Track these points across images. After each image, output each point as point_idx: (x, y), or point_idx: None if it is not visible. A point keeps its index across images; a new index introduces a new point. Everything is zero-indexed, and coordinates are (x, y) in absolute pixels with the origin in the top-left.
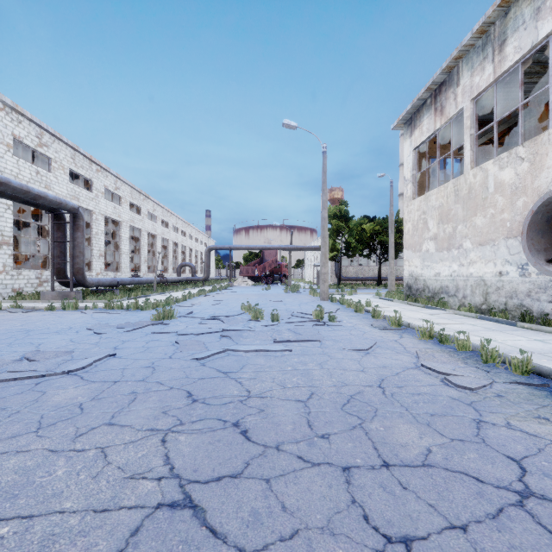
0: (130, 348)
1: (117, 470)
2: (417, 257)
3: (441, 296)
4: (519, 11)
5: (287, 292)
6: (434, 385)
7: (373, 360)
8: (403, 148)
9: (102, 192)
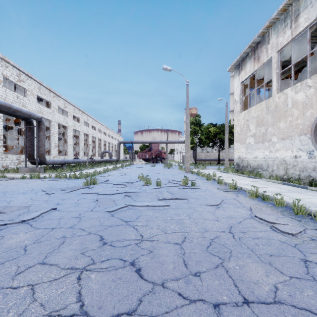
0: (67, 204)
1: (39, 307)
2: (242, 147)
3: (258, 170)
4: None
5: (165, 168)
6: (266, 231)
7: (222, 213)
8: (232, 84)
9: (56, 109)
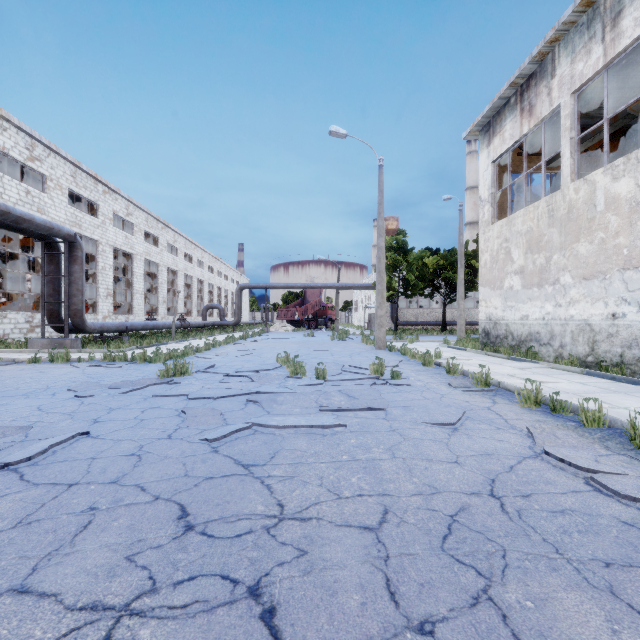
0: (116, 421)
1: None
2: (496, 296)
3: (529, 344)
4: None
5: (334, 340)
6: (579, 493)
7: (467, 443)
8: (470, 169)
9: (110, 219)
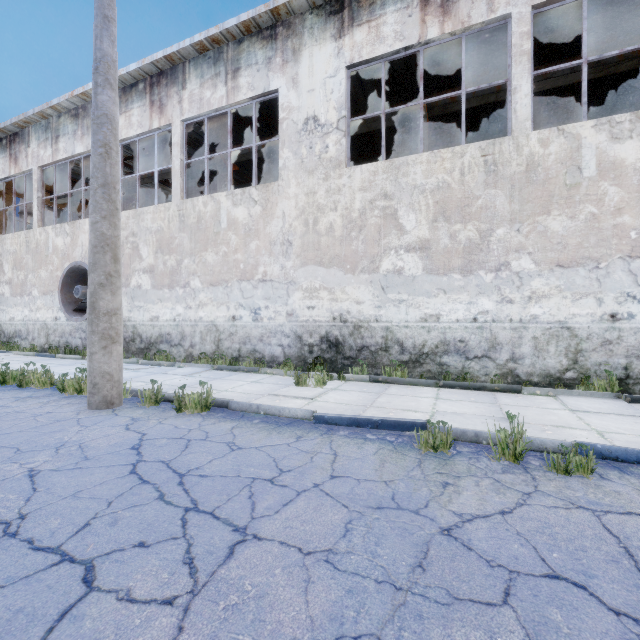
0: None
1: None
2: None
3: (15, 340)
4: (66, 123)
5: None
6: None
7: None
8: None
9: None
